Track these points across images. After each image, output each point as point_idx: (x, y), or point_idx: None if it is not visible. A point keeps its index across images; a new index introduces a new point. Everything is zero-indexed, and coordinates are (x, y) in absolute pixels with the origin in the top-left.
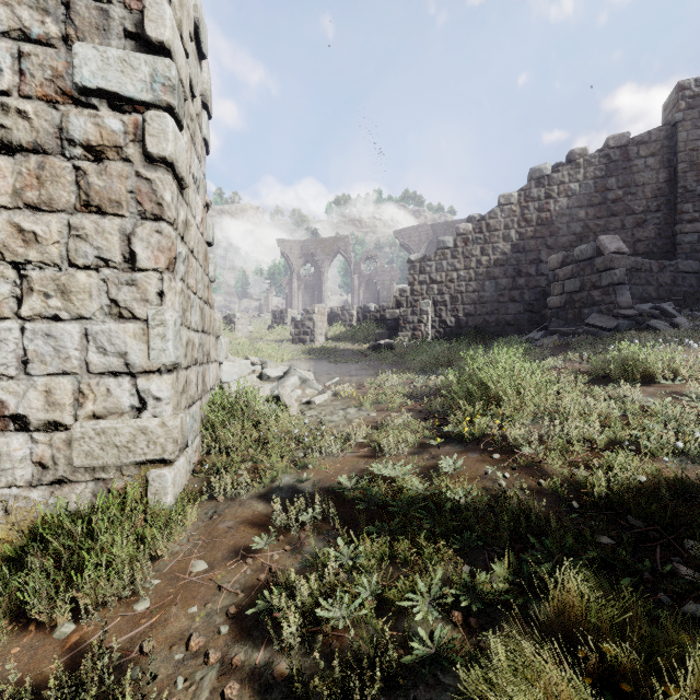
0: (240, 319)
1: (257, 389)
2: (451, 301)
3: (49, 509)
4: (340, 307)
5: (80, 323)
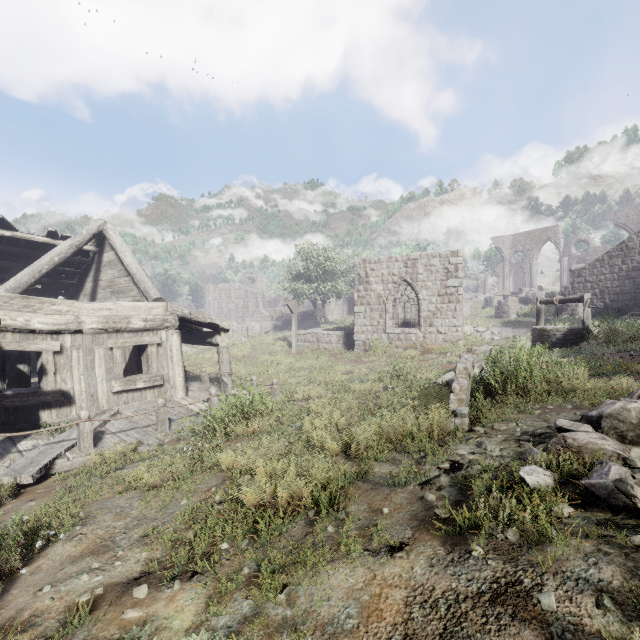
0: (465, 305)
1: (475, 334)
2: (599, 293)
3: (444, 345)
4: (532, 294)
5: (448, 319)
